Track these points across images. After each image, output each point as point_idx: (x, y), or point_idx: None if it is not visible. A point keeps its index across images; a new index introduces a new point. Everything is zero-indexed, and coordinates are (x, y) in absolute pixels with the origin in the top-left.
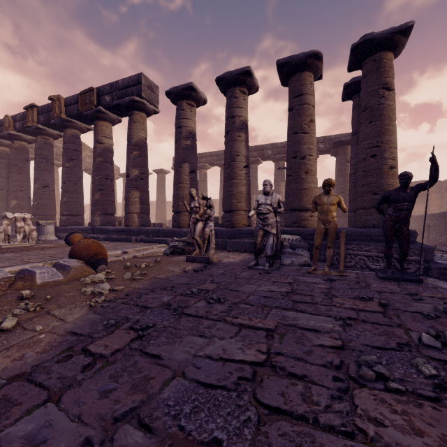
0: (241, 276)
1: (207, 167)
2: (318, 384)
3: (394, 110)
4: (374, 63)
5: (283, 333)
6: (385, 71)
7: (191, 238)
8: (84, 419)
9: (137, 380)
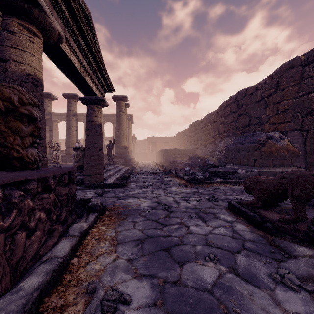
0: (68, 165)
1: (58, 121)
2: None
3: (124, 119)
4: (118, 103)
5: None
6: (121, 107)
7: (50, 157)
8: None
9: None
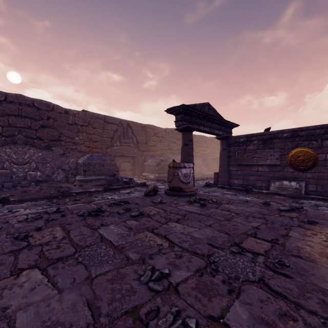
0: None
1: None
2: (160, 216)
3: None
4: None
5: (144, 228)
6: None
7: None
8: (236, 222)
9: (225, 226)
